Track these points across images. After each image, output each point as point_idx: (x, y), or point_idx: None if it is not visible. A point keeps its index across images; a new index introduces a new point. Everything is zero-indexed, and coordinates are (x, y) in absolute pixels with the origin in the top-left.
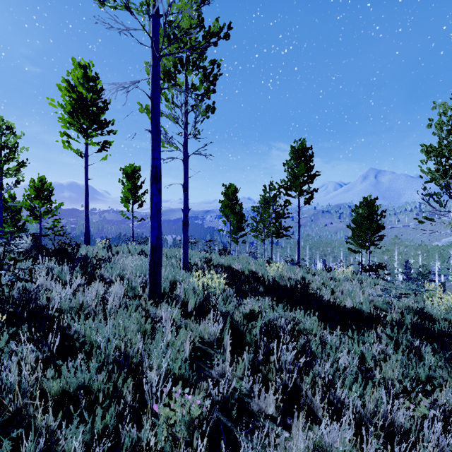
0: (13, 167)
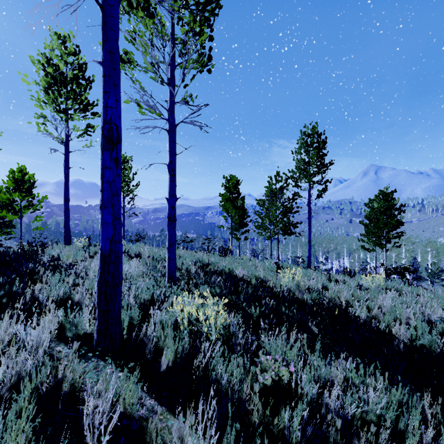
0: None
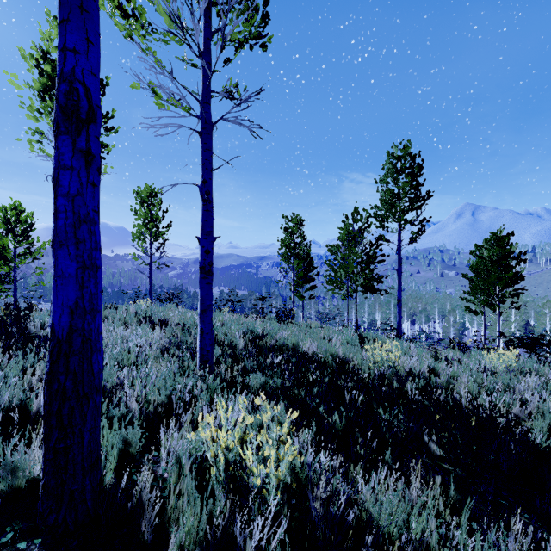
0: None
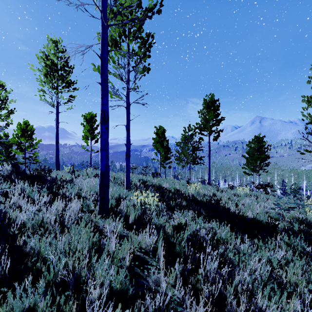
0: (4, 113)
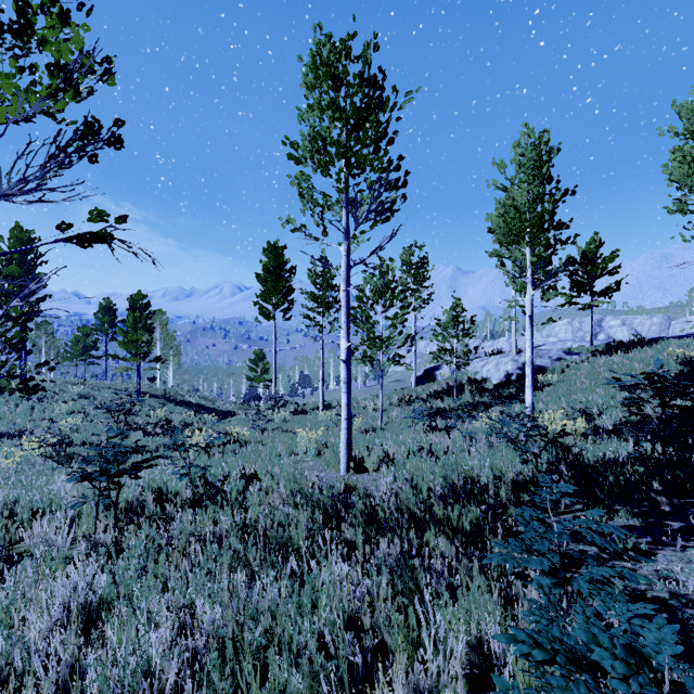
0: None
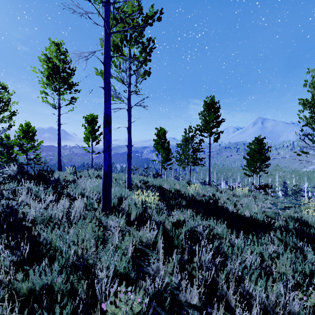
0: (7, 115)
